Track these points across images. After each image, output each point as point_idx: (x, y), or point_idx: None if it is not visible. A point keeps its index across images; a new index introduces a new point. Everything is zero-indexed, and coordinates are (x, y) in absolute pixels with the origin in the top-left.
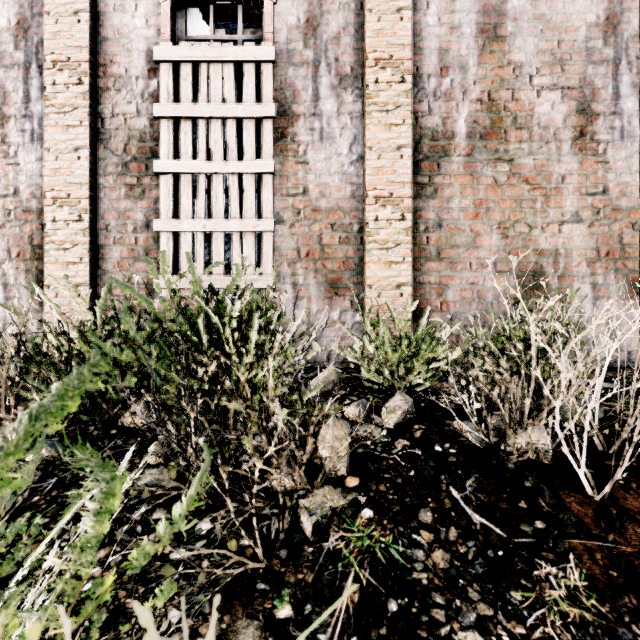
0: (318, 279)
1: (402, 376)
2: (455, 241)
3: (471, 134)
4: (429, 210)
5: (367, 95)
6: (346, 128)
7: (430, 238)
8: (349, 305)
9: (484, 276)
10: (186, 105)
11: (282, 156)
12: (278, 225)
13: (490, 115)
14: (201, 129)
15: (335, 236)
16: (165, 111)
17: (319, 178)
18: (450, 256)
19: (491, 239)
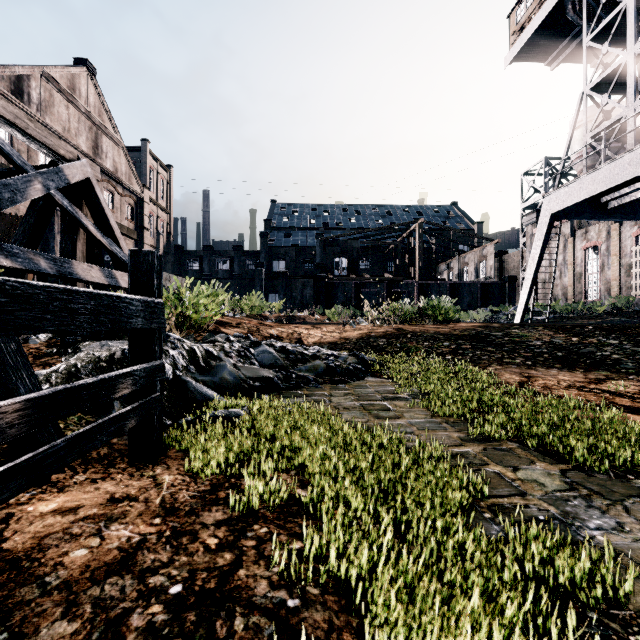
0: None
1: None
2: None
3: None
4: None
5: None
6: None
7: None
8: None
9: None
10: (637, 258)
11: None
12: None
13: None
14: None
15: None
16: (633, 260)
17: None
18: None
19: None
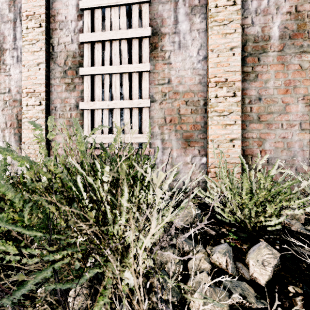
0: (177, 136)
1: (253, 217)
2: (271, 109)
3: (282, 36)
4: (252, 89)
5: (210, 16)
6: (195, 39)
7: (252, 108)
8: (197, 152)
9: (292, 132)
10: (98, 33)
11: (155, 60)
12: (152, 103)
13: (297, 22)
14: (106, 47)
15: (188, 109)
16: (86, 38)
17: (178, 72)
18: (267, 119)
19: (297, 107)
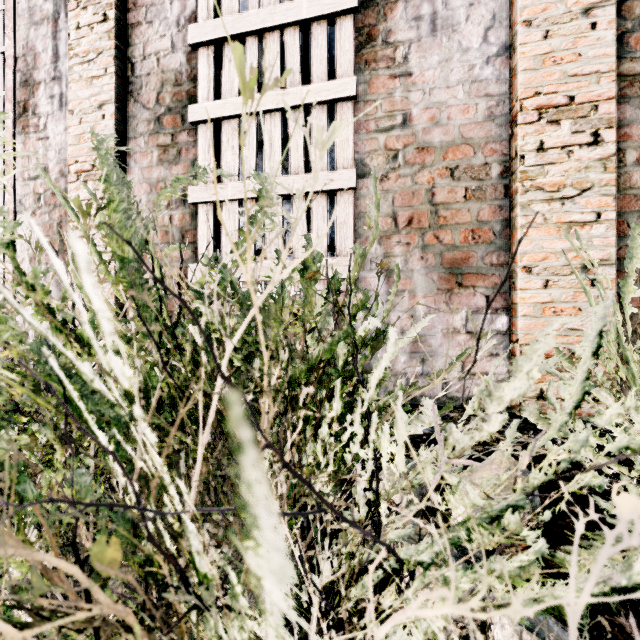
0: (427, 261)
1: None
2: None
3: None
4: None
5: None
6: (477, 4)
7: None
8: (483, 303)
9: None
10: (230, 18)
11: (368, 70)
12: (362, 179)
13: None
14: (250, 51)
15: (457, 188)
16: (203, 33)
17: (429, 96)
18: None
19: None
